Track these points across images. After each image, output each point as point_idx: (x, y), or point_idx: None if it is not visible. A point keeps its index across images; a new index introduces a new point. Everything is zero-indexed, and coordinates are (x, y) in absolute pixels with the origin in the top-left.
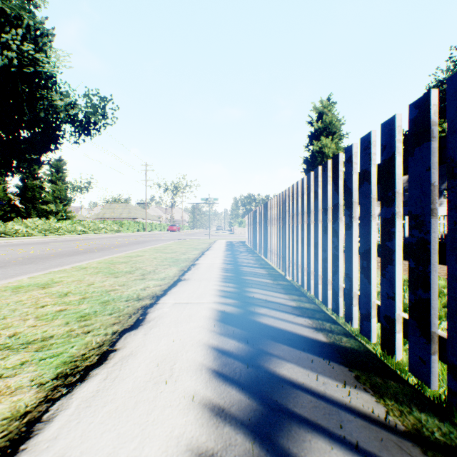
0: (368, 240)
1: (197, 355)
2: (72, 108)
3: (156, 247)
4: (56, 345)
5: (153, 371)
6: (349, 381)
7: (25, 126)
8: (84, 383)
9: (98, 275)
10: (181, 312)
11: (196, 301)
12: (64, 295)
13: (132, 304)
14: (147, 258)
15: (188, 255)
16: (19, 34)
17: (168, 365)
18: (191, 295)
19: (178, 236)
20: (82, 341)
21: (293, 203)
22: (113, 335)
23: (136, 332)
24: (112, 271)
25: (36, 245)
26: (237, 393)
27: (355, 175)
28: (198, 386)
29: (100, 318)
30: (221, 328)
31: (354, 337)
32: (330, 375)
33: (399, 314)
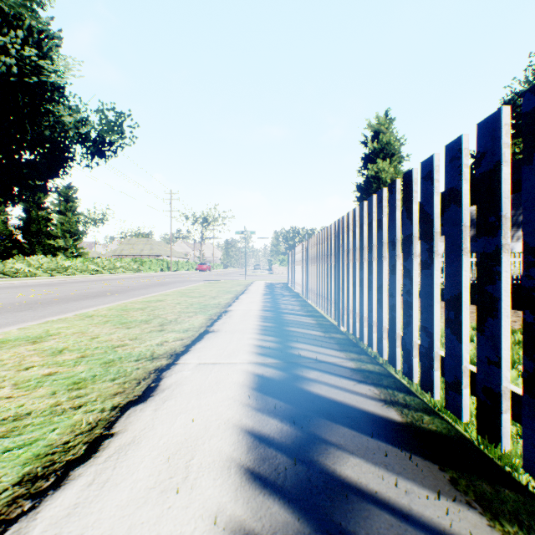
0: (456, 283)
1: (224, 443)
2: (83, 125)
3: (180, 290)
4: (31, 428)
5: (161, 471)
6: (443, 489)
7: (27, 147)
8: (59, 491)
9: (105, 325)
10: (206, 376)
11: (226, 361)
12: (58, 352)
13: (143, 365)
14: (169, 303)
15: (218, 300)
16: (19, 37)
17: (182, 461)
18: (220, 353)
19: (208, 277)
20: (68, 421)
21: (349, 235)
22: (111, 411)
23: (143, 406)
24: (124, 320)
25: (39, 287)
26: (281, 509)
27: (436, 196)
28: (224, 497)
29: (98, 386)
30: (258, 401)
31: (438, 414)
32: (414, 478)
33: (506, 387)
